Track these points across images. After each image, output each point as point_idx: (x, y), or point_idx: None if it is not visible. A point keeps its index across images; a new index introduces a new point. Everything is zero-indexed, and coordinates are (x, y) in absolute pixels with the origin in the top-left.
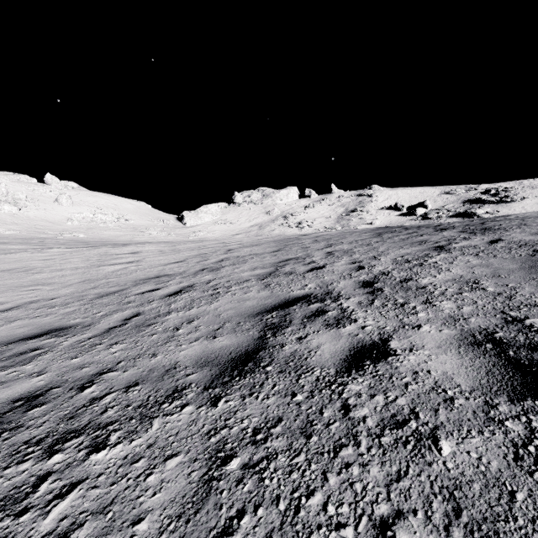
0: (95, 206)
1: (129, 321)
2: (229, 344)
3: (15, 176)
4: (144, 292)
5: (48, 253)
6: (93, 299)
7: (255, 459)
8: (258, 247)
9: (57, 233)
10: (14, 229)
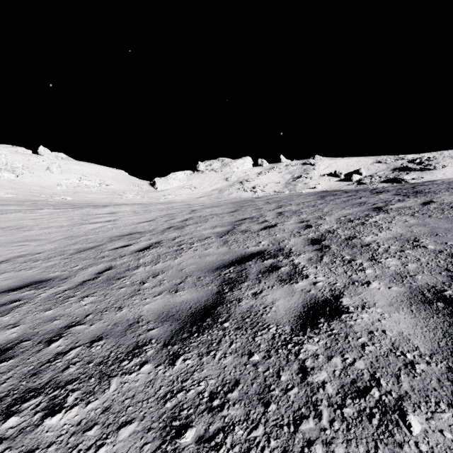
0: (80, 173)
1: (101, 275)
2: (189, 298)
3: (13, 149)
4: (117, 247)
5: (38, 213)
6: (73, 254)
7: (211, 431)
8: (218, 208)
9: (48, 196)
10: (12, 193)
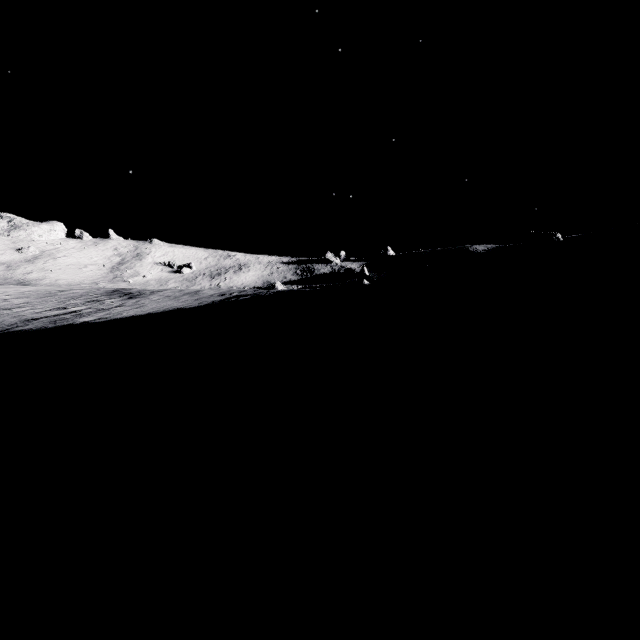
0: None
1: None
2: (34, 320)
3: None
4: None
5: None
6: None
7: (43, 323)
8: (28, 299)
9: None
10: None
